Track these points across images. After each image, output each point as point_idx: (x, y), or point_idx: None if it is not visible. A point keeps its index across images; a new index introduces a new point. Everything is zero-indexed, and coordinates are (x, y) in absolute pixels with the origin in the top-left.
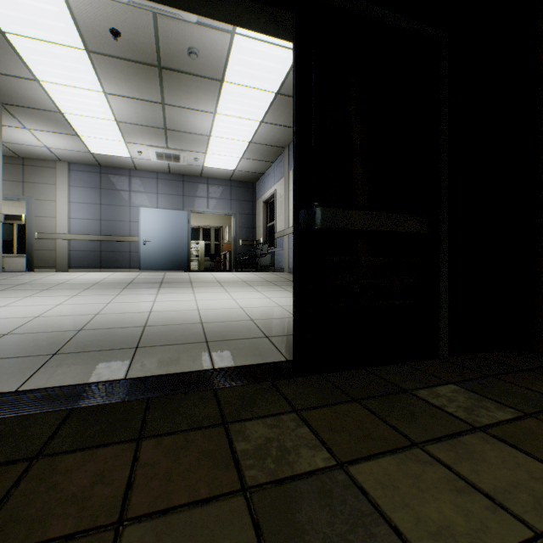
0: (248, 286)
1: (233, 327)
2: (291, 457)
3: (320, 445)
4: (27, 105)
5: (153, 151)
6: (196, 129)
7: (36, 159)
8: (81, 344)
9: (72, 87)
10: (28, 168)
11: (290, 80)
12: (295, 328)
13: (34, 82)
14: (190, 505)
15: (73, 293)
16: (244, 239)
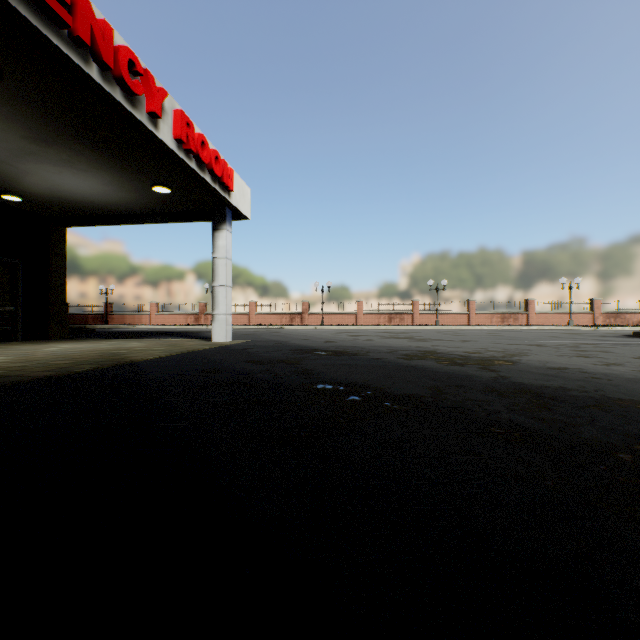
0: None
1: None
2: None
3: None
4: None
5: None
6: None
7: None
8: None
9: None
10: None
11: None
12: None
13: None
14: None
15: None
16: None
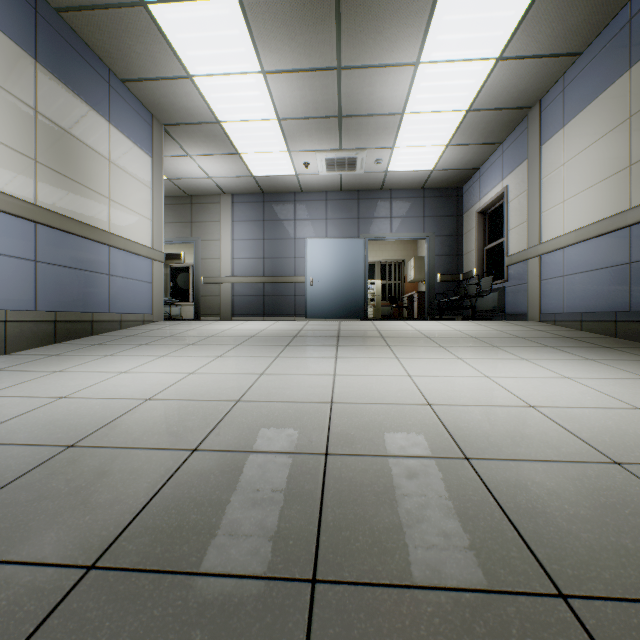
0: (489, 346)
1: (590, 500)
2: None
3: None
4: (185, 121)
5: (322, 158)
6: (383, 105)
7: (202, 196)
8: (174, 516)
9: (226, 76)
10: (195, 206)
11: None
12: None
13: (187, 81)
14: None
15: (218, 353)
16: (444, 273)
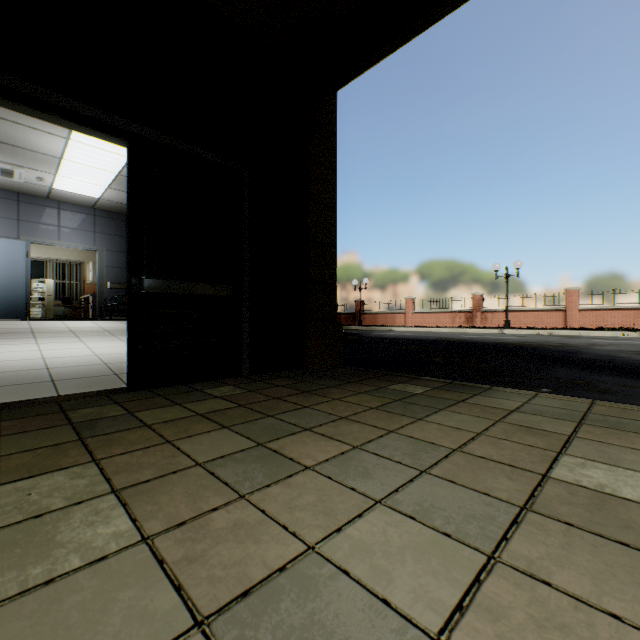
0: (111, 335)
1: (84, 370)
2: (104, 414)
3: (124, 410)
4: None
5: None
6: (41, 148)
7: None
8: None
9: None
10: None
11: None
12: (129, 359)
13: None
14: (39, 429)
15: None
16: (115, 281)
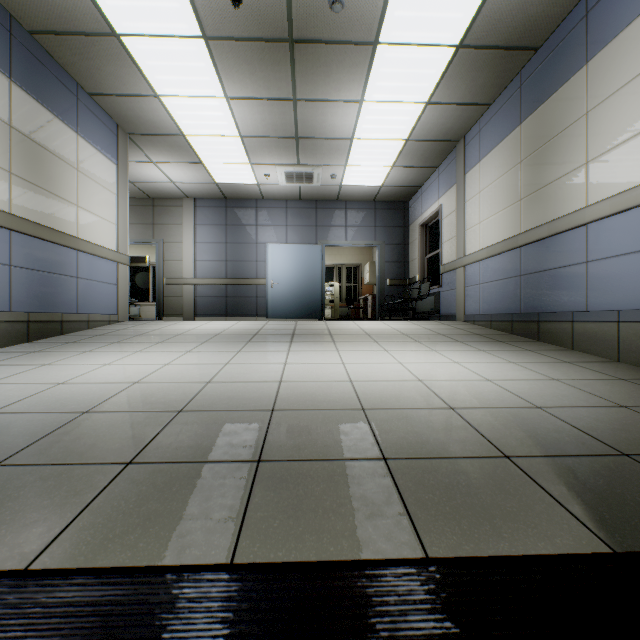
0: (413, 341)
1: (424, 425)
2: None
3: None
4: (150, 132)
5: (281, 171)
6: (334, 131)
7: (164, 199)
8: (174, 442)
9: (192, 98)
10: (157, 209)
11: (484, 14)
12: None
13: (154, 99)
14: None
15: (187, 348)
16: (393, 277)
